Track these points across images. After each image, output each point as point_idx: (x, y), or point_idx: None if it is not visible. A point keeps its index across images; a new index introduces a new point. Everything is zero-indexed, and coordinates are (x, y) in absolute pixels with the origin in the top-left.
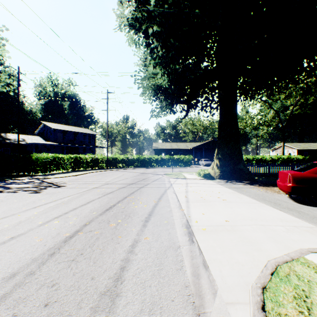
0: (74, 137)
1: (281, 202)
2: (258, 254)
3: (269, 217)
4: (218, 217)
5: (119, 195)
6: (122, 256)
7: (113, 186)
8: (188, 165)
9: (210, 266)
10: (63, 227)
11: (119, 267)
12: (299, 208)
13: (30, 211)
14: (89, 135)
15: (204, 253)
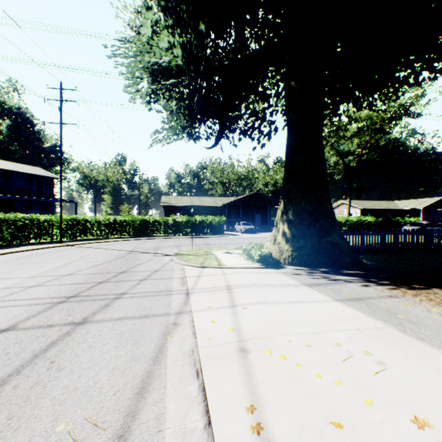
0: (3, 180)
1: None
2: None
3: None
4: None
5: None
6: None
7: None
8: (220, 232)
9: None
10: None
11: None
12: None
13: None
14: (39, 178)
15: None
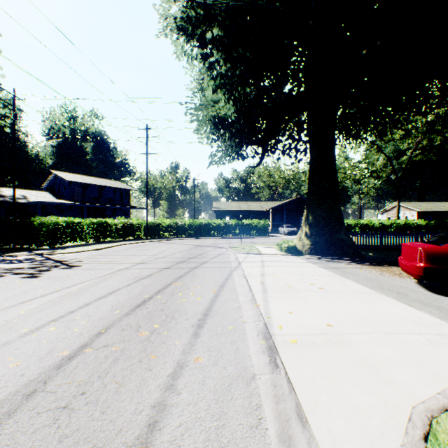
0: (98, 193)
1: (408, 291)
2: (392, 392)
3: (395, 317)
4: (314, 319)
5: (160, 281)
6: (153, 398)
7: (152, 267)
8: (264, 234)
9: (310, 418)
10: (61, 338)
11: (145, 422)
12: (437, 302)
13: (15, 309)
14: (121, 190)
15: (297, 389)
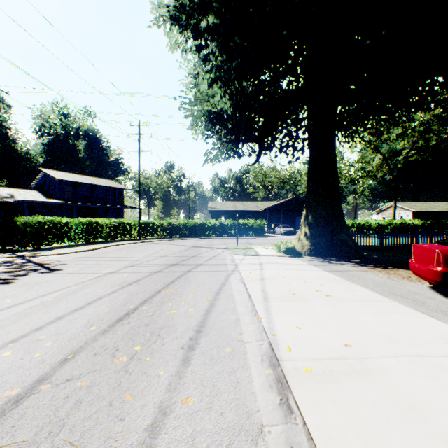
0: (90, 192)
1: (424, 298)
2: None
3: (421, 333)
4: (327, 336)
5: (148, 288)
6: None
7: (141, 270)
8: (260, 234)
9: None
10: (14, 367)
11: None
12: None
13: None
14: (114, 189)
15: None
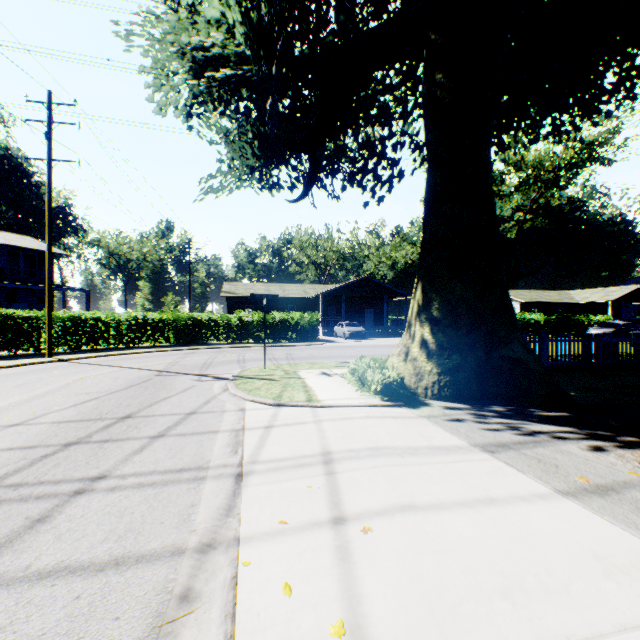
0: None
1: None
2: None
3: None
4: None
5: None
6: None
7: None
8: (311, 338)
9: None
10: None
11: None
12: None
13: None
14: (30, 253)
15: None
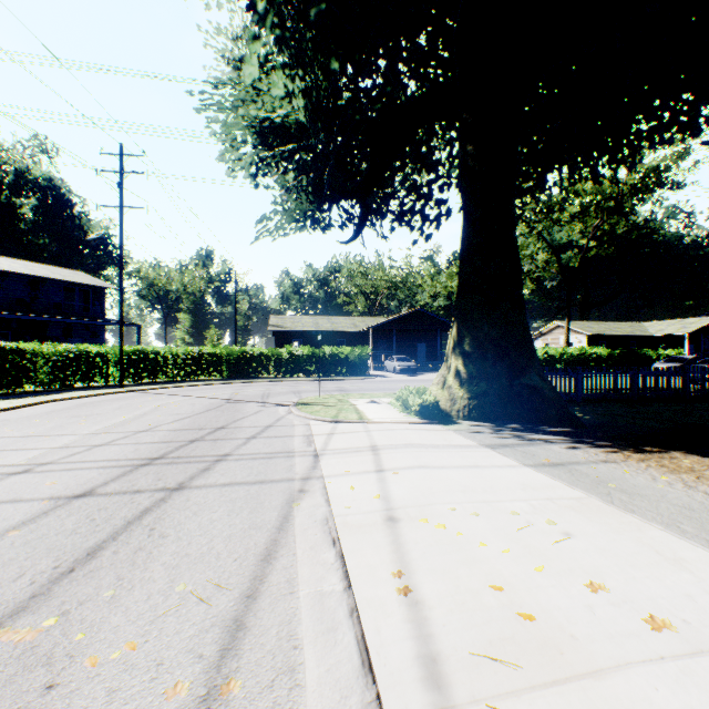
0: (30, 292)
1: None
2: None
3: None
4: None
5: None
6: None
7: (33, 491)
8: (361, 372)
9: None
10: None
11: None
12: None
13: None
14: (84, 289)
15: None
